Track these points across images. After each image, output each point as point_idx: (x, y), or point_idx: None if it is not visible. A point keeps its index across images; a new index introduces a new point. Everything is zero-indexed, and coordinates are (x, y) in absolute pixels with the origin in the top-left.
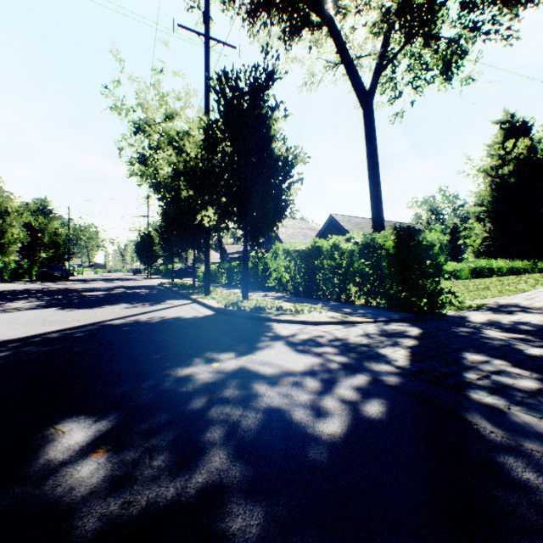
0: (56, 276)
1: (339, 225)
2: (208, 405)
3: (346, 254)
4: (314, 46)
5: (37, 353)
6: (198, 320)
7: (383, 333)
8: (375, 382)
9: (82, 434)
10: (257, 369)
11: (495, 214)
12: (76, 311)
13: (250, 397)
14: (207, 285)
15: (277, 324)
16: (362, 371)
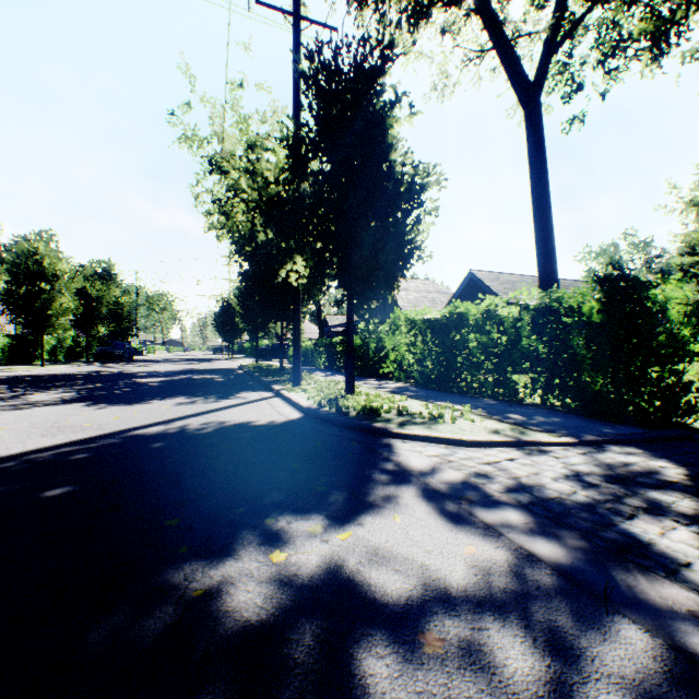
0: (117, 355)
1: (483, 285)
2: None
3: (508, 324)
4: (447, 33)
5: None
6: (274, 430)
7: (608, 474)
8: (690, 667)
9: None
10: (366, 580)
11: None
12: (108, 409)
13: None
14: (296, 371)
15: (400, 443)
16: (626, 606)
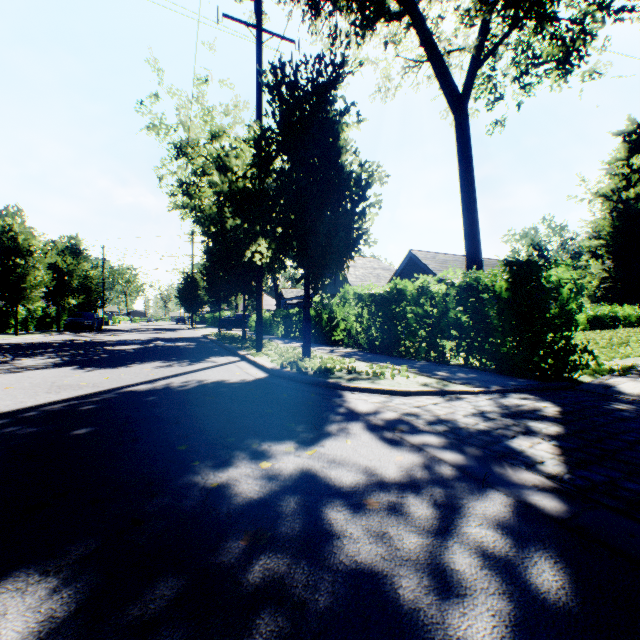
0: (86, 325)
1: (421, 263)
2: (249, 558)
3: (438, 298)
4: (390, 43)
5: (20, 438)
6: (246, 386)
7: (504, 412)
8: (524, 509)
9: (17, 629)
10: (328, 475)
11: (617, 248)
12: (96, 372)
13: (320, 539)
14: (259, 338)
15: (350, 394)
16: (495, 483)
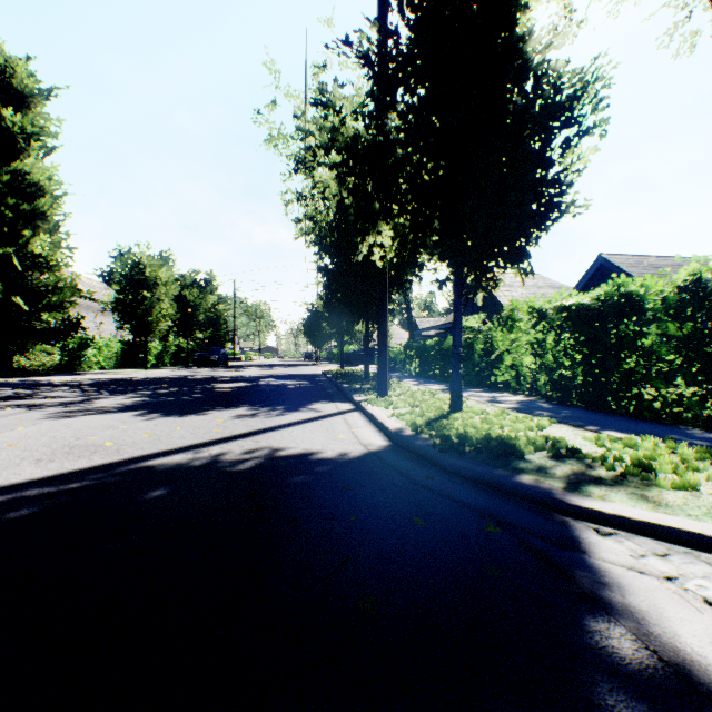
0: (212, 360)
1: (619, 271)
2: None
3: None
4: None
5: None
6: (342, 473)
7: None
8: None
9: None
10: None
11: None
12: (153, 421)
13: None
14: (381, 377)
15: (595, 536)
16: None
